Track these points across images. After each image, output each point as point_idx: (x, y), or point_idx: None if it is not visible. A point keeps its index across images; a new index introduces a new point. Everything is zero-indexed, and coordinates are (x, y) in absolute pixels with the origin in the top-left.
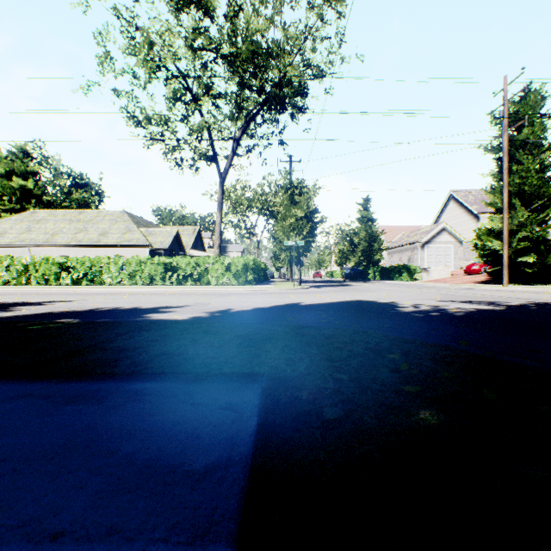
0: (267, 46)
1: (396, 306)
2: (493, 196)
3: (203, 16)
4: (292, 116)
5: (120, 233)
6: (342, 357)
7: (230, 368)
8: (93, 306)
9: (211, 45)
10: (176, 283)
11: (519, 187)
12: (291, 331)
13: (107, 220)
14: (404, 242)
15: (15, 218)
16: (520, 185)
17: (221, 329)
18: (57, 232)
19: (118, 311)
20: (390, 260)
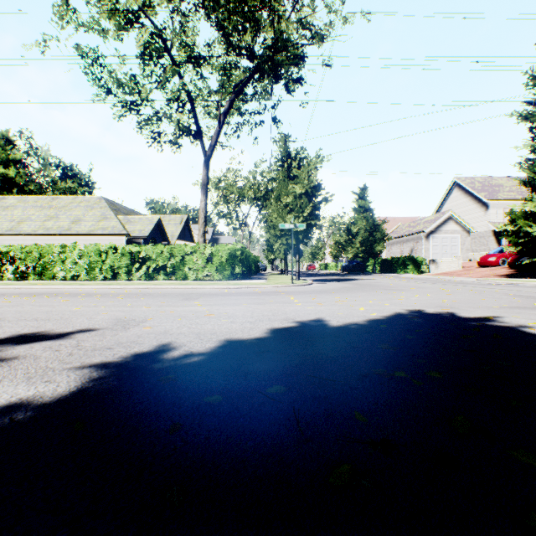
0: None
1: None
2: (530, 173)
3: None
4: (287, 87)
5: (95, 221)
6: None
7: None
8: None
9: None
10: (144, 277)
11: None
12: None
13: (81, 207)
14: (405, 232)
15: None
16: None
17: None
18: (24, 219)
19: None
20: (389, 252)
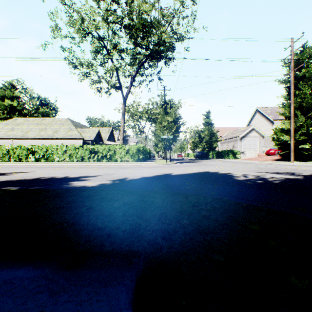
0: (150, 20)
1: (232, 176)
2: (284, 109)
3: (112, 2)
4: (165, 63)
5: (65, 131)
6: (210, 228)
7: (110, 244)
8: (39, 176)
9: (117, 19)
10: (96, 160)
11: (300, 103)
12: (166, 198)
13: (58, 124)
14: (230, 136)
15: (4, 122)
16: (300, 102)
17: (115, 196)
18: (28, 130)
19: (53, 179)
20: (222, 147)
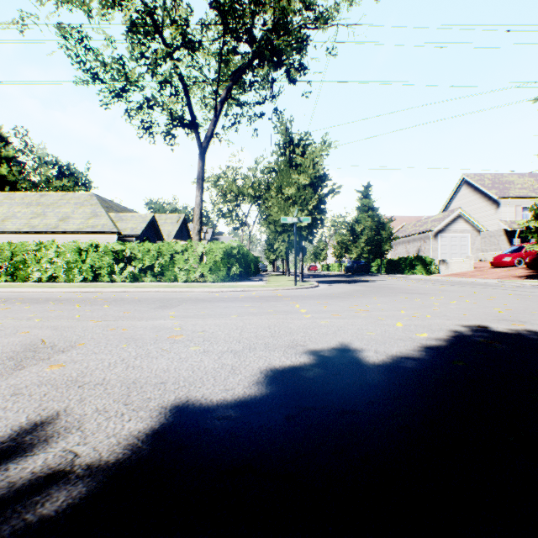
0: None
1: None
2: None
3: None
4: (288, 74)
5: (84, 218)
6: None
7: None
8: None
9: None
10: (129, 279)
11: None
12: None
13: (71, 204)
14: (411, 231)
15: None
16: None
17: None
18: (9, 216)
19: None
20: (394, 252)
